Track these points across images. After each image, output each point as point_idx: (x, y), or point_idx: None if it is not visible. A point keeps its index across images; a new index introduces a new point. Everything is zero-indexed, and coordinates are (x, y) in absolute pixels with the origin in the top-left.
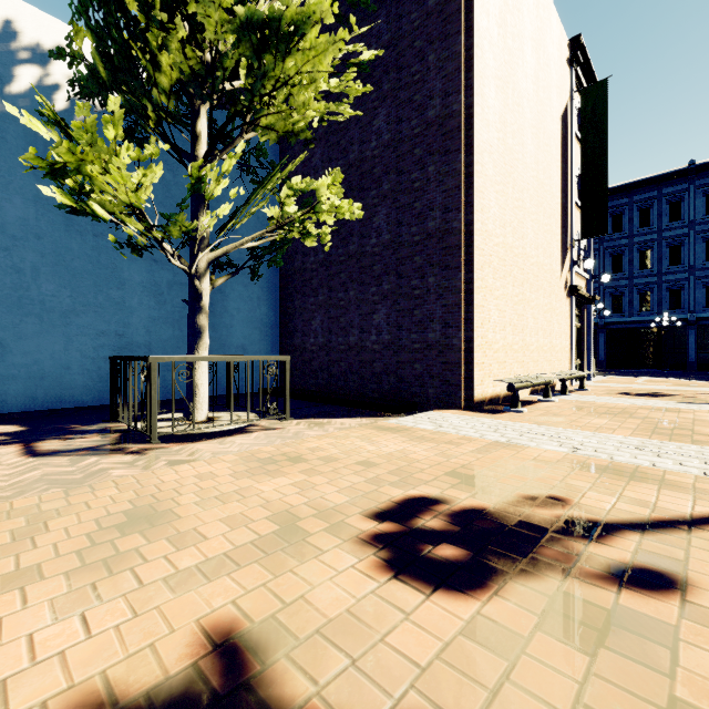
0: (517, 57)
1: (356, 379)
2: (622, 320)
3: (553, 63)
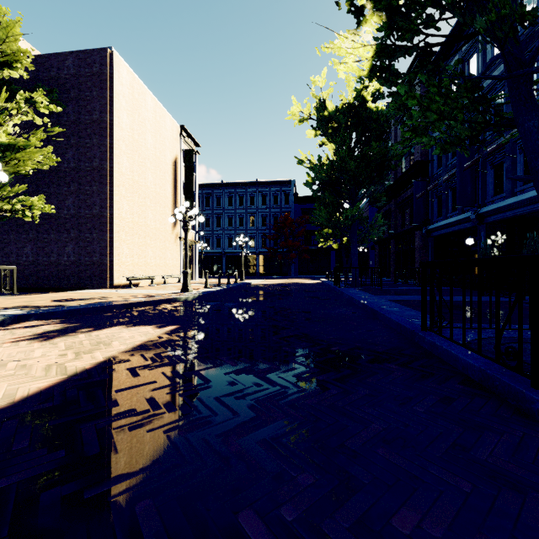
0: (142, 142)
1: (55, 279)
2: (232, 251)
3: (167, 139)
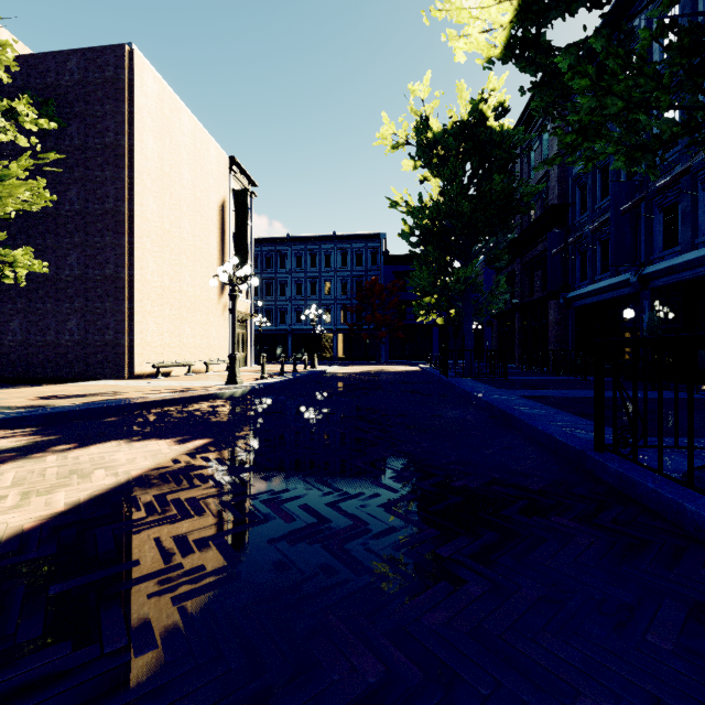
0: (175, 177)
1: (53, 366)
2: (301, 328)
3: (211, 174)
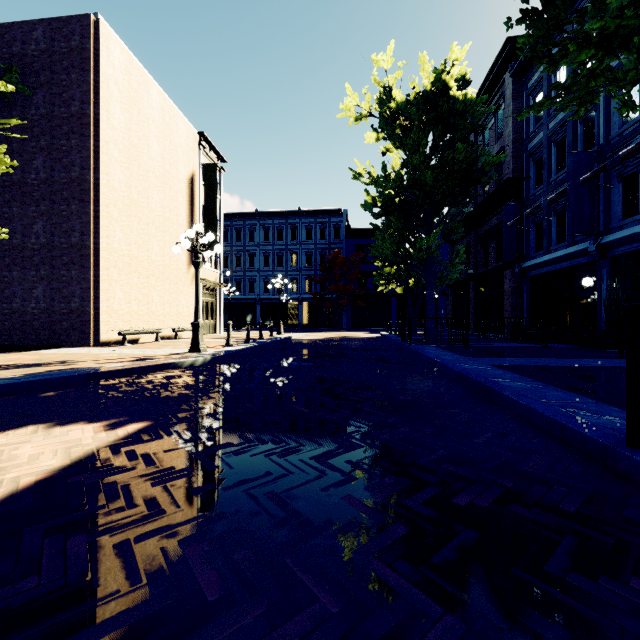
0: (143, 148)
1: (19, 333)
2: (269, 297)
3: (180, 148)
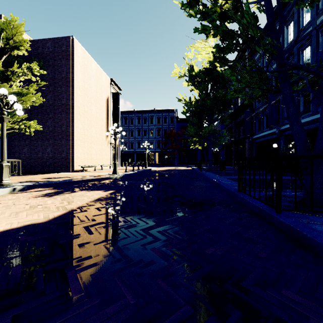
0: (89, 89)
1: (41, 167)
2: (140, 150)
3: (103, 86)
